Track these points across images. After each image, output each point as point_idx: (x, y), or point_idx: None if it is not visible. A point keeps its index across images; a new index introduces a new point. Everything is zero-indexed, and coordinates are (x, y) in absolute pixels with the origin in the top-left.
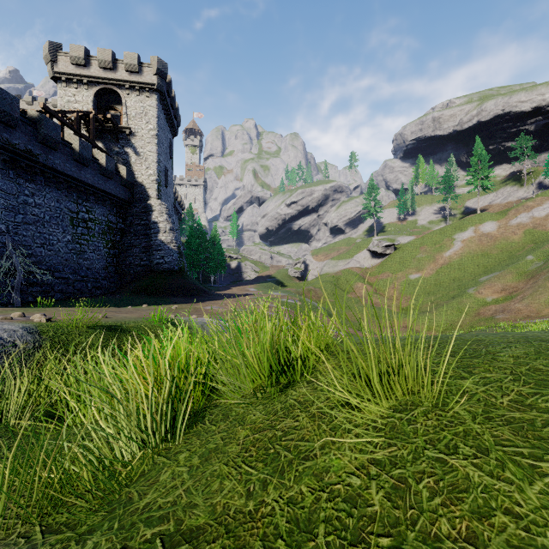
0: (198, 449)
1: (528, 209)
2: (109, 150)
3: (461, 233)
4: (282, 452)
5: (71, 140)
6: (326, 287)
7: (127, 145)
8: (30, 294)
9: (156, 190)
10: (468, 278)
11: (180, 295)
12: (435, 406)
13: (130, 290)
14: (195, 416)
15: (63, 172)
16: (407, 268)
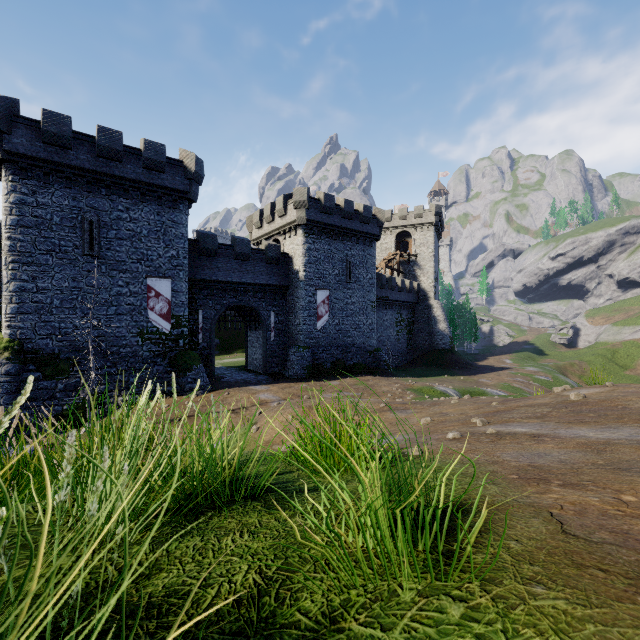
0: None
1: None
2: (404, 270)
3: None
4: None
5: (397, 280)
6: (595, 361)
7: (415, 265)
8: None
9: (433, 293)
10: None
11: (456, 368)
12: None
13: (424, 362)
14: None
15: (395, 300)
16: None
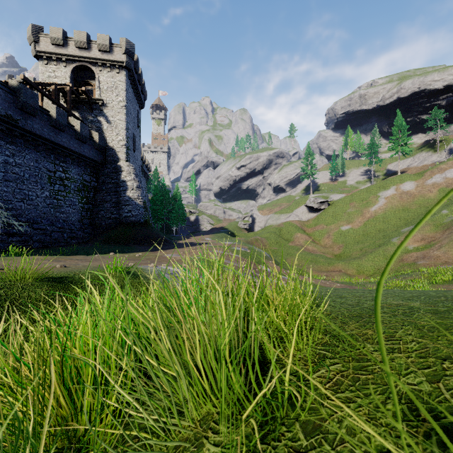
0: None
1: (442, 171)
2: (84, 119)
3: (385, 191)
4: None
5: (49, 108)
6: (270, 237)
7: (100, 114)
8: (10, 243)
9: (125, 154)
10: (392, 229)
11: (145, 244)
12: None
13: (102, 239)
14: None
15: (41, 136)
16: (338, 221)
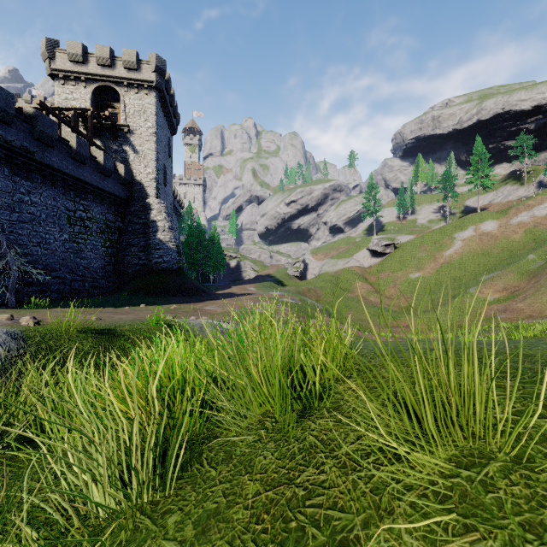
0: (193, 510)
1: (529, 208)
2: (107, 148)
3: (462, 232)
4: (308, 528)
5: (68, 137)
6: (326, 287)
7: (125, 143)
8: (26, 294)
9: (155, 189)
10: (469, 277)
11: (179, 295)
12: (515, 460)
13: (128, 289)
14: (190, 450)
15: (60, 170)
16: (407, 268)
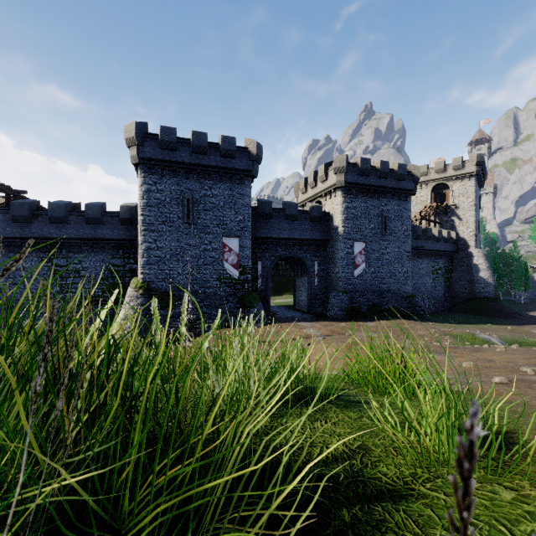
0: None
1: None
2: (440, 220)
3: None
4: None
5: (433, 231)
6: None
7: (452, 215)
8: None
9: (474, 241)
10: None
11: (501, 317)
12: None
13: (463, 309)
14: None
15: (431, 249)
16: None
